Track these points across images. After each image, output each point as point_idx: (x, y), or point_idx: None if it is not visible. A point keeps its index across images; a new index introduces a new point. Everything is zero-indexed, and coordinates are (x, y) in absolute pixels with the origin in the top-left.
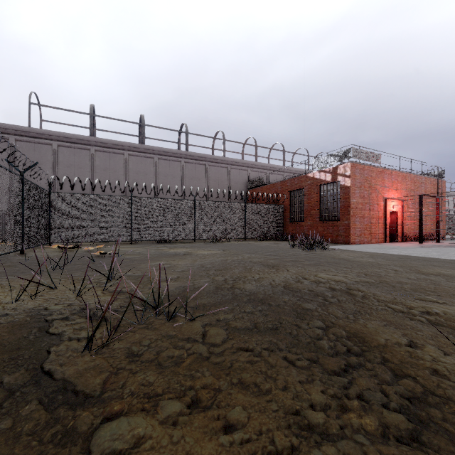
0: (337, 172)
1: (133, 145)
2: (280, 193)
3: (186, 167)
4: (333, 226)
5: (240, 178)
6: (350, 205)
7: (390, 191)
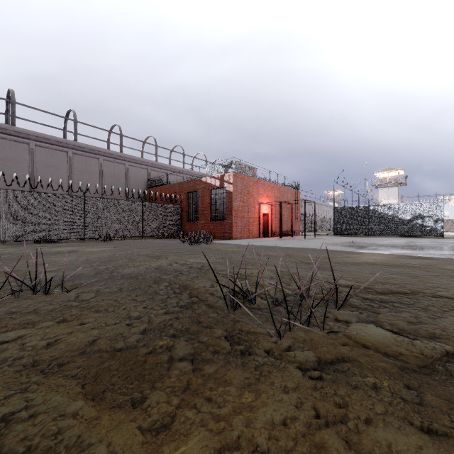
0: (224, 179)
1: None
2: (178, 194)
3: (74, 159)
4: (221, 224)
5: (139, 176)
6: (233, 207)
7: (263, 197)
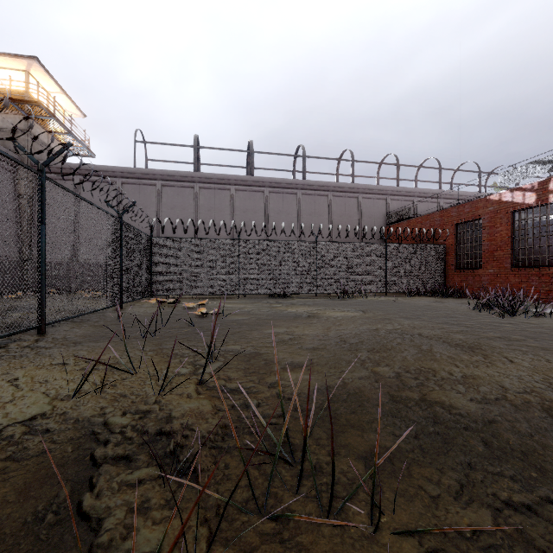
0: (548, 188)
1: (240, 178)
2: (439, 228)
3: (303, 200)
4: (540, 276)
5: (375, 211)
6: None
7: None
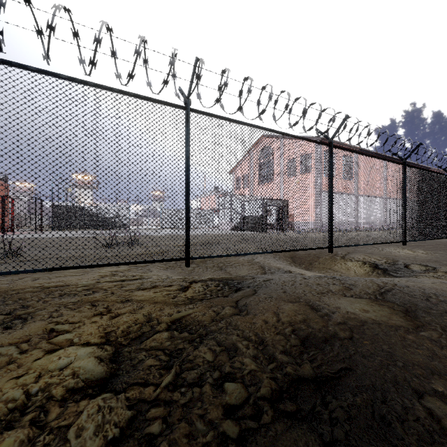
0: None
1: None
2: None
3: None
4: None
5: None
6: None
7: None
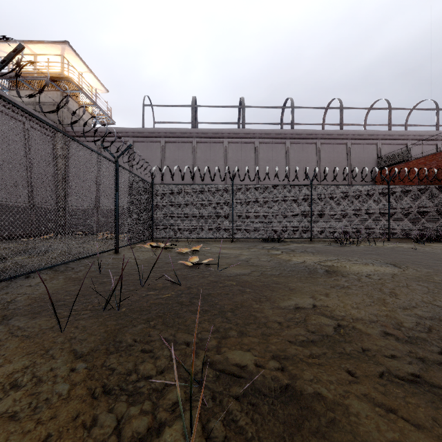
0: None
1: (232, 131)
2: None
3: (292, 149)
4: None
5: (365, 156)
6: None
7: None
